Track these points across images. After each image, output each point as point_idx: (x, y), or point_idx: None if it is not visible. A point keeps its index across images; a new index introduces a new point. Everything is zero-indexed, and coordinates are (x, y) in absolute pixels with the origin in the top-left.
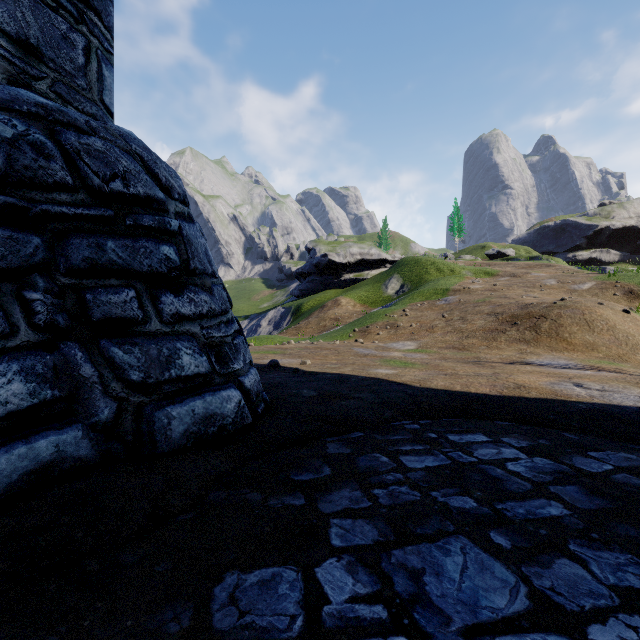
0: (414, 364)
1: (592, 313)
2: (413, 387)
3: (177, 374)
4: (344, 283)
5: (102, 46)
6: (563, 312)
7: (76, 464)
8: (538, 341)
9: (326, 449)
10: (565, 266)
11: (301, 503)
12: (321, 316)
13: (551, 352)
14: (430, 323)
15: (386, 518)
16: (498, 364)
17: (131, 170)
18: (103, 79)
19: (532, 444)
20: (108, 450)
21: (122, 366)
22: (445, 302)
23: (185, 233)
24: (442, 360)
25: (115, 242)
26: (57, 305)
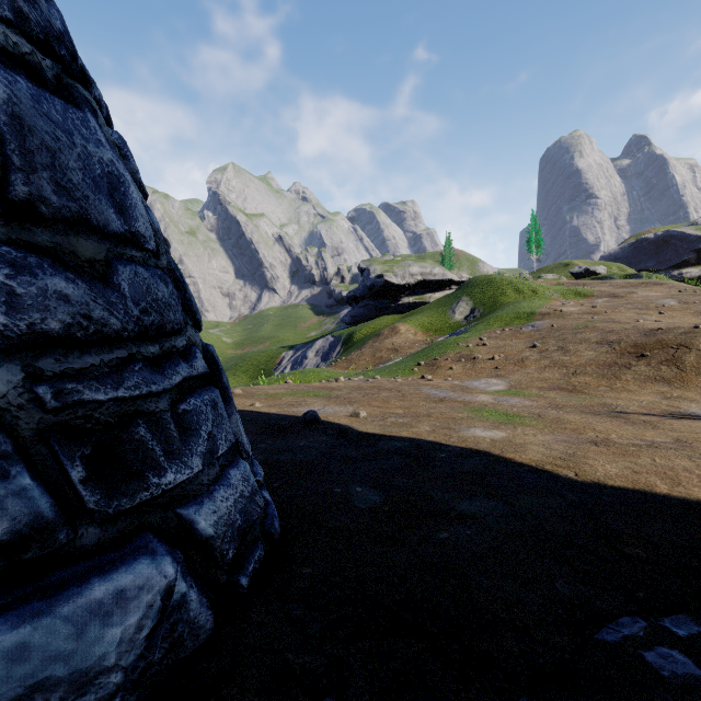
0: (521, 417)
1: None
2: (567, 481)
3: None
4: (402, 308)
5: None
6: None
7: None
8: (684, 380)
9: None
10: (679, 284)
11: None
12: (376, 346)
13: None
14: (518, 355)
15: None
16: (650, 418)
17: None
18: None
19: None
20: None
21: None
22: (532, 328)
23: (3, 94)
24: (557, 409)
25: None
26: None
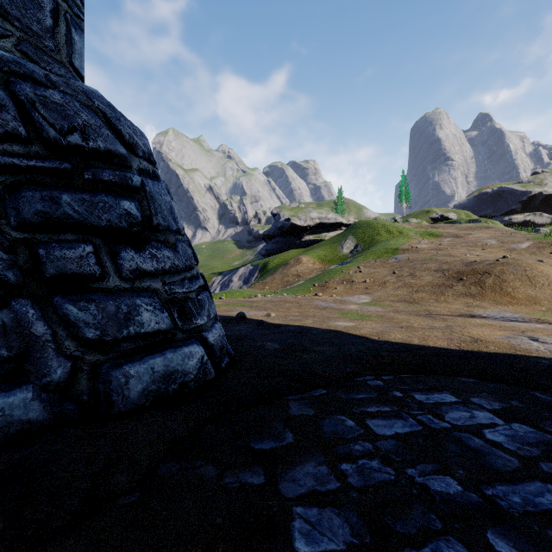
0: (370, 316)
1: (533, 269)
2: (372, 340)
3: (136, 331)
4: (305, 244)
5: (71, 10)
6: (506, 269)
7: (24, 428)
8: (483, 295)
9: (288, 409)
10: (503, 228)
11: (260, 482)
12: (285, 272)
13: (496, 305)
14: (382, 279)
15: (358, 507)
16: (448, 317)
17: (91, 124)
18: (73, 43)
19: (505, 406)
20: (61, 411)
21: (77, 324)
22: (395, 260)
23: (148, 189)
24: (395, 313)
25: (71, 196)
26: (8, 260)
